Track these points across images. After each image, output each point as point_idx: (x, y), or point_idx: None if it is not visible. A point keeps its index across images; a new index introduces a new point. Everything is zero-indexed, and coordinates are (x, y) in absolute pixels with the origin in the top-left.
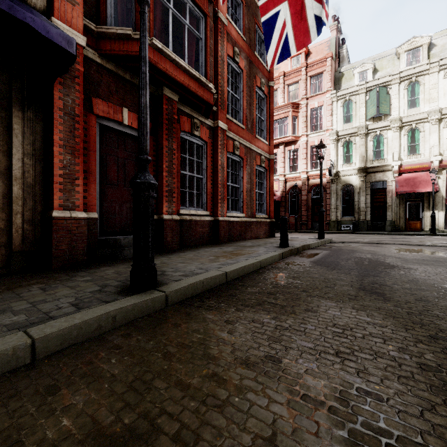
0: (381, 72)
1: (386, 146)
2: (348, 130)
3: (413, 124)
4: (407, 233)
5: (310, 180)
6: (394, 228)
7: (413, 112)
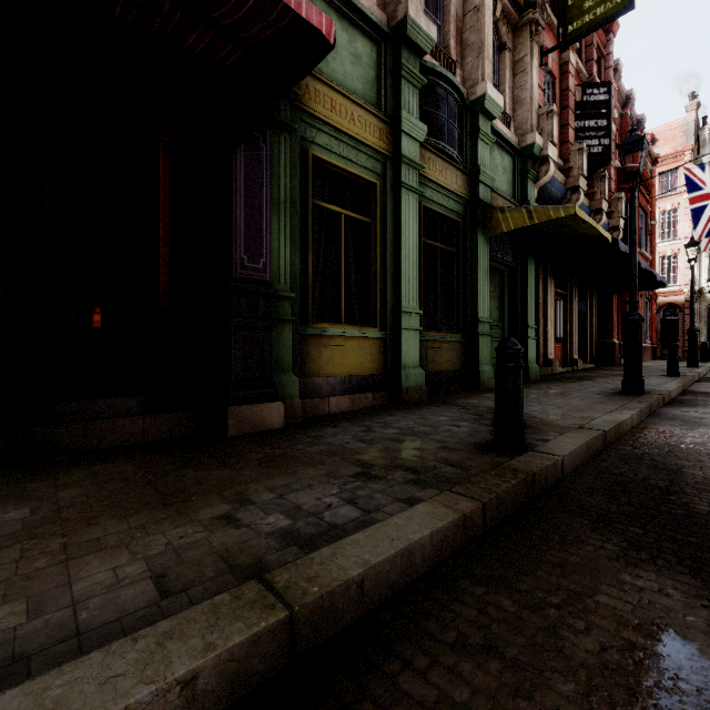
0: None
1: None
2: None
3: None
4: None
5: (658, 298)
6: None
7: None
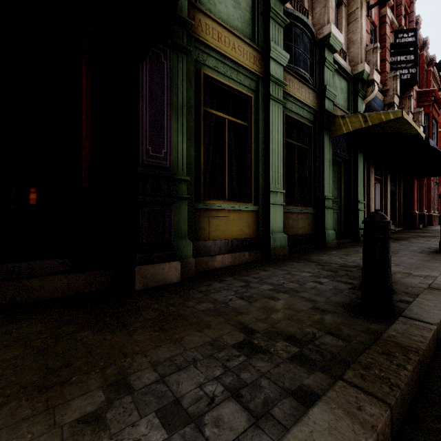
0: None
1: None
2: None
3: None
4: None
5: None
6: None
7: None
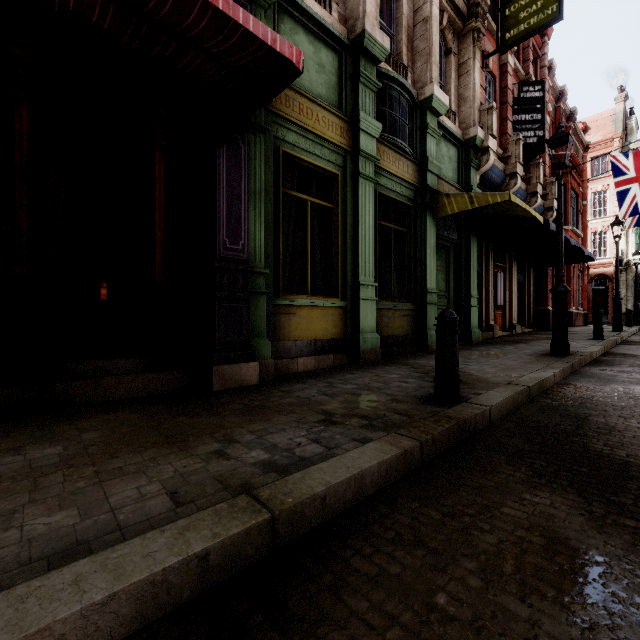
0: None
1: None
2: None
3: None
4: None
5: (590, 270)
6: None
7: None
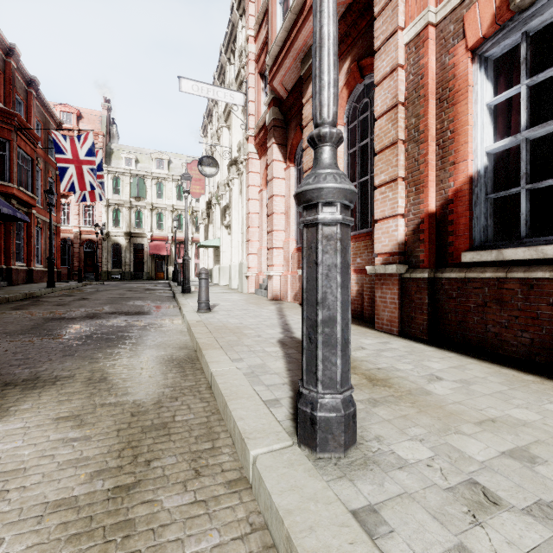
0: (142, 165)
1: (144, 220)
2: (117, 201)
3: (159, 209)
4: (154, 280)
5: (83, 235)
6: (149, 277)
7: (160, 202)
